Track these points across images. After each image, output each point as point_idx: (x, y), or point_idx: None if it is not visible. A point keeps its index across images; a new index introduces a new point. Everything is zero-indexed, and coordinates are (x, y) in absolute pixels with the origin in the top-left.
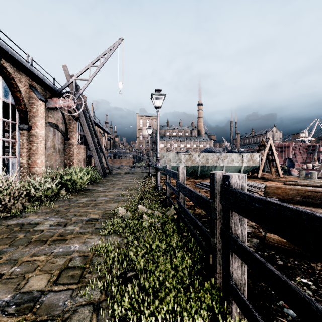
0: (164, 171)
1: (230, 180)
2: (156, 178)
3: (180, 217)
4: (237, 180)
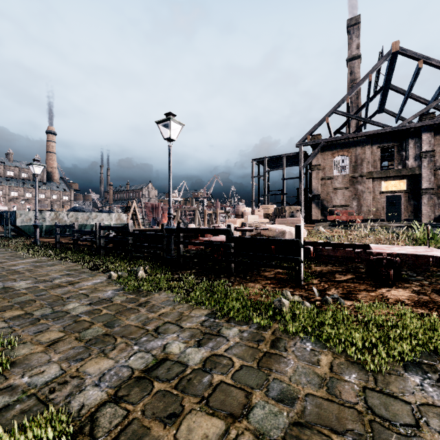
0: (19, 232)
1: (101, 224)
2: (35, 234)
3: (78, 245)
4: (102, 224)
